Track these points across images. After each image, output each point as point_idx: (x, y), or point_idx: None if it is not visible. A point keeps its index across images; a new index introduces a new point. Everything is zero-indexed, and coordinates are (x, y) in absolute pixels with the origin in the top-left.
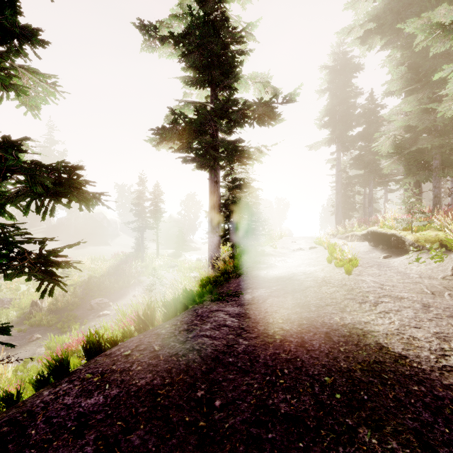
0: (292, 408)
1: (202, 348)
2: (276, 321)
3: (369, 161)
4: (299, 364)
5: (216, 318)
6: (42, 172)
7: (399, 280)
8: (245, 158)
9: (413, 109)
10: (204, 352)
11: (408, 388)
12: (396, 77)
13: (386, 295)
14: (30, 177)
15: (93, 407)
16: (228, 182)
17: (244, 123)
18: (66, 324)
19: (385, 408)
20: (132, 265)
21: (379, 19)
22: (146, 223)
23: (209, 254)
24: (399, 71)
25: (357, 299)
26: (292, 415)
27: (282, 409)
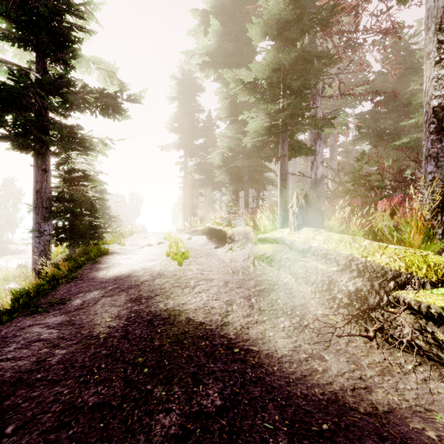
0: (101, 397)
1: None
2: (104, 321)
3: (208, 169)
4: (118, 355)
5: (27, 334)
6: None
7: (217, 266)
8: (87, 147)
9: (233, 135)
10: None
11: (198, 345)
12: (223, 107)
13: (203, 279)
14: None
15: None
16: (64, 172)
17: (85, 109)
18: None
19: (178, 366)
20: None
21: (213, 56)
22: None
23: (33, 258)
24: (225, 103)
25: (182, 285)
26: (100, 403)
27: (90, 402)
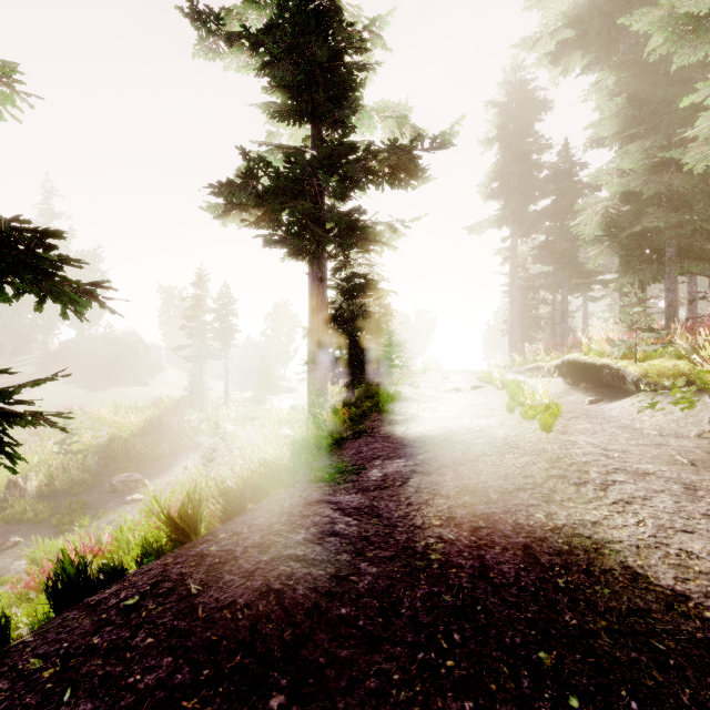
0: None
1: (287, 587)
2: (429, 523)
3: (562, 252)
4: (481, 620)
5: (316, 517)
6: None
7: (629, 441)
8: (369, 240)
9: (634, 166)
10: (290, 595)
11: None
12: (609, 114)
13: (617, 469)
14: None
15: None
16: (341, 280)
17: (367, 183)
18: (68, 518)
19: None
20: (184, 418)
21: (581, 23)
22: (207, 348)
23: (309, 398)
24: (614, 104)
25: (570, 476)
26: None
27: None
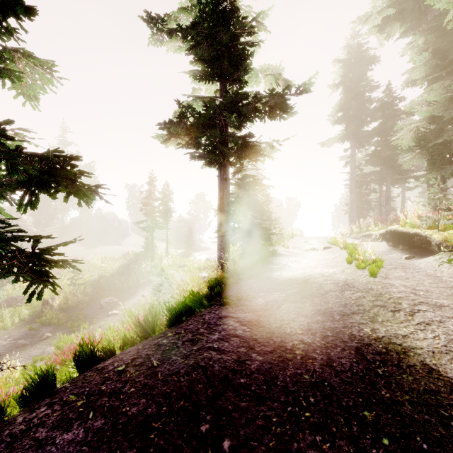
0: None
1: (208, 365)
2: (294, 332)
3: (386, 157)
4: (327, 391)
5: (225, 326)
6: (33, 162)
7: (432, 284)
8: (256, 154)
9: (438, 98)
10: (210, 369)
11: None
12: (419, 64)
13: (422, 302)
14: (12, 163)
15: (69, 445)
16: (238, 179)
17: (255, 117)
18: (76, 323)
19: None
20: (142, 265)
21: (399, 4)
22: (155, 222)
23: (218, 254)
24: (423, 57)
25: (389, 306)
26: None
27: None
